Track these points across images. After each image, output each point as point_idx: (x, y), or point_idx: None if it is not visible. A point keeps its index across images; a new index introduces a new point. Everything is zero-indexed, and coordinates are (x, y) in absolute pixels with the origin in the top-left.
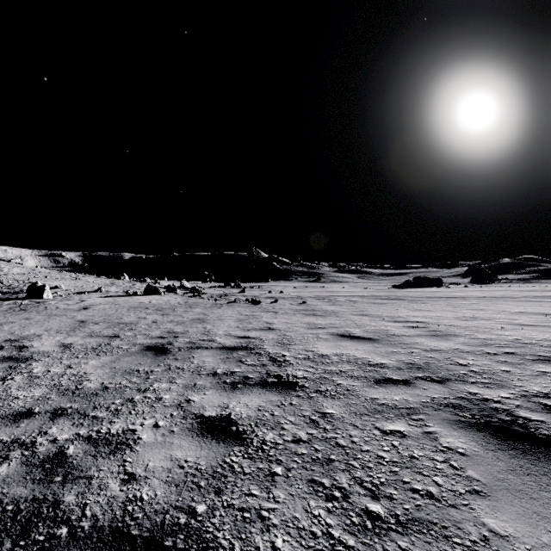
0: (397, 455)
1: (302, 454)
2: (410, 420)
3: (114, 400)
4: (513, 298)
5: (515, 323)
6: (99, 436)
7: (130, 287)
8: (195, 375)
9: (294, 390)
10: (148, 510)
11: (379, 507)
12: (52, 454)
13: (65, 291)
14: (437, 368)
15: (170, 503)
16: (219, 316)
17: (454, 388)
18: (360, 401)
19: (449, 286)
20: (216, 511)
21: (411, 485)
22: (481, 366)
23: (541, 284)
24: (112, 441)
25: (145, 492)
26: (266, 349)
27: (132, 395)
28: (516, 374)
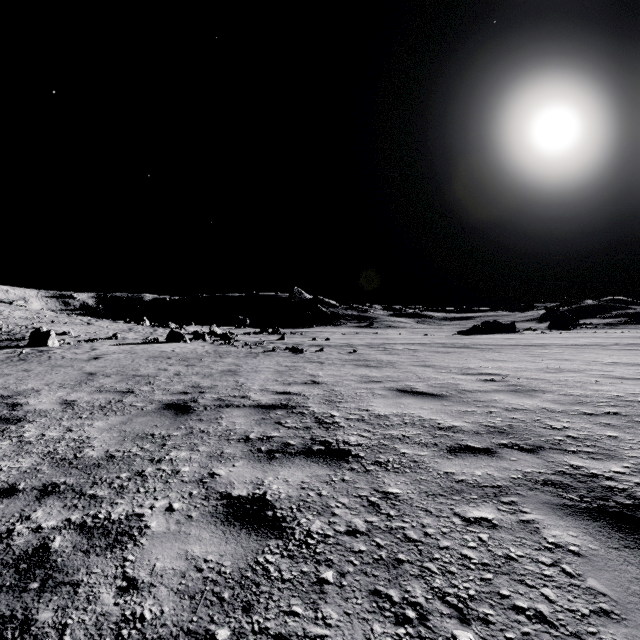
0: (487, 553)
1: (360, 551)
2: (499, 503)
3: (119, 474)
4: (602, 346)
5: (611, 376)
6: (95, 524)
7: (151, 334)
8: (223, 441)
9: (346, 461)
10: (150, 637)
11: (471, 635)
12: (31, 548)
13: (75, 338)
14: (525, 432)
15: (180, 625)
16: (254, 367)
17: (550, 460)
18: (431, 477)
19: (524, 332)
20: (243, 639)
21: (513, 601)
22: (580, 430)
23: (631, 330)
24: (111, 530)
25: (147, 606)
26: (310, 408)
27: (142, 467)
28: (627, 440)
